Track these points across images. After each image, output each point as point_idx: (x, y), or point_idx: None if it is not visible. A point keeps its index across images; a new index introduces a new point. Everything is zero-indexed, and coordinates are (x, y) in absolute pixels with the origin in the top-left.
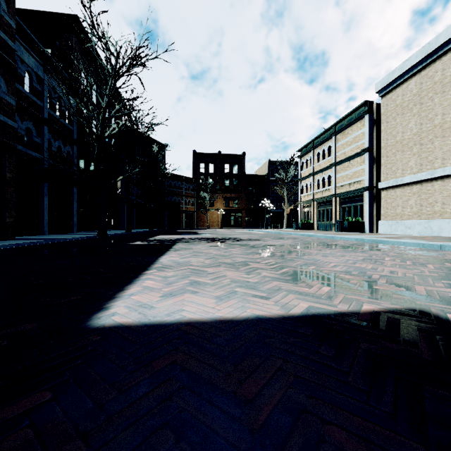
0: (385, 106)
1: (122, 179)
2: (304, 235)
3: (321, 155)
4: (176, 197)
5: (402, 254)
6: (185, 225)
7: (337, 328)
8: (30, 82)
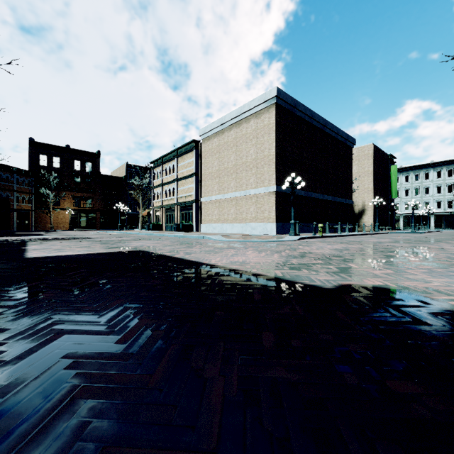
0: (204, 147)
1: None
2: (148, 234)
3: (168, 170)
4: (3, 192)
5: (179, 241)
6: (17, 227)
7: (110, 253)
8: None
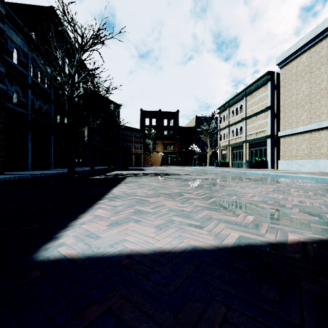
0: (283, 75)
1: (88, 129)
2: (223, 171)
3: (235, 112)
4: (128, 143)
5: (302, 186)
6: (135, 164)
7: (271, 262)
8: (18, 56)
